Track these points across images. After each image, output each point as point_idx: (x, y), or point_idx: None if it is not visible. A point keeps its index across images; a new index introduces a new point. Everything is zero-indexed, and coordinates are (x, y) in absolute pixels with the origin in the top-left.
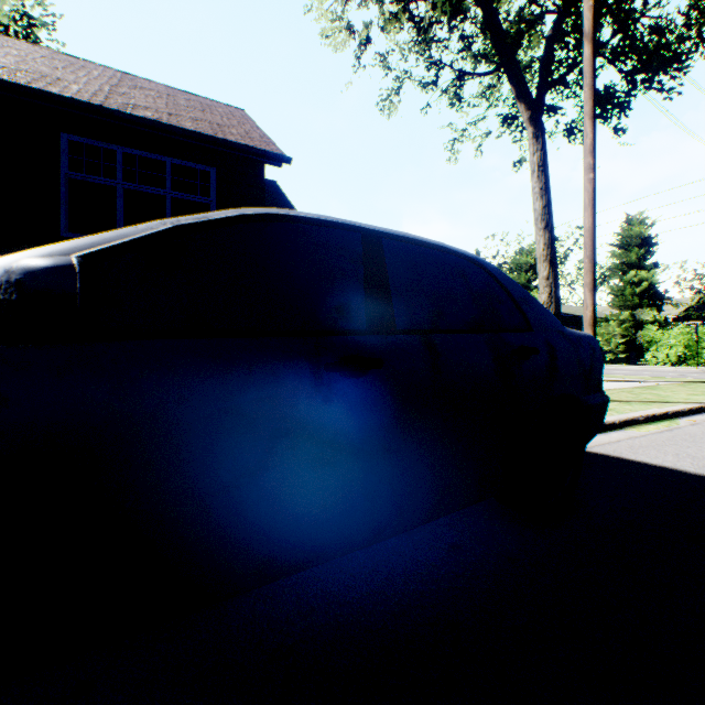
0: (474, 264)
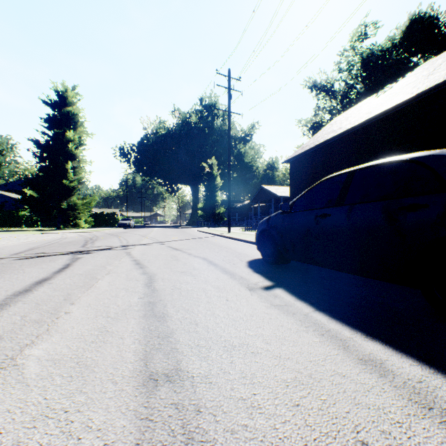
0: (407, 163)
